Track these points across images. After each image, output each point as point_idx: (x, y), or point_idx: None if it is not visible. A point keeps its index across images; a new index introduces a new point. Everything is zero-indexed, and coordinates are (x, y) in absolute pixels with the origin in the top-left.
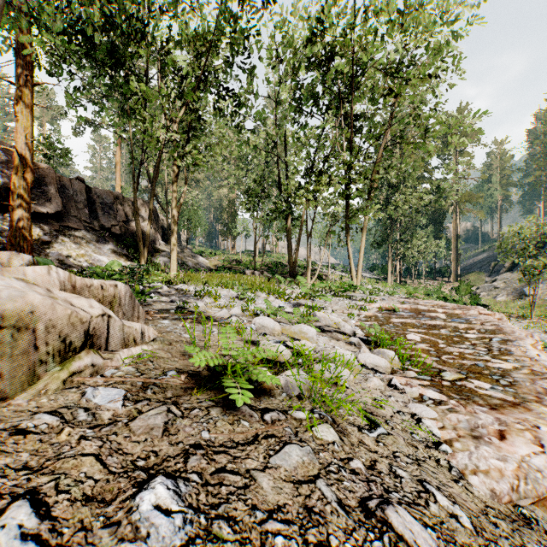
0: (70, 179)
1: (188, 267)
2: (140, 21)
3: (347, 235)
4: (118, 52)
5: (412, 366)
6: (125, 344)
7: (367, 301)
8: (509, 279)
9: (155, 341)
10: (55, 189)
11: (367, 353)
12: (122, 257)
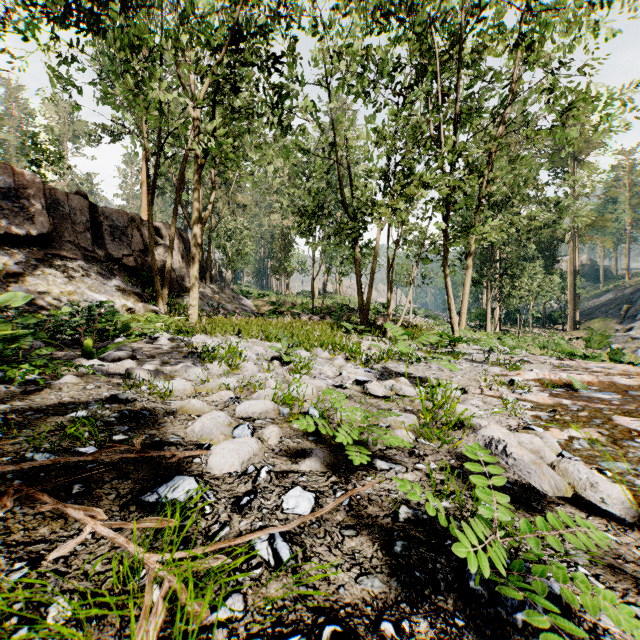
0: (67, 194)
1: (226, 311)
2: None
3: (445, 264)
4: None
5: None
6: None
7: (498, 364)
8: None
9: None
10: (43, 204)
11: None
12: (132, 297)
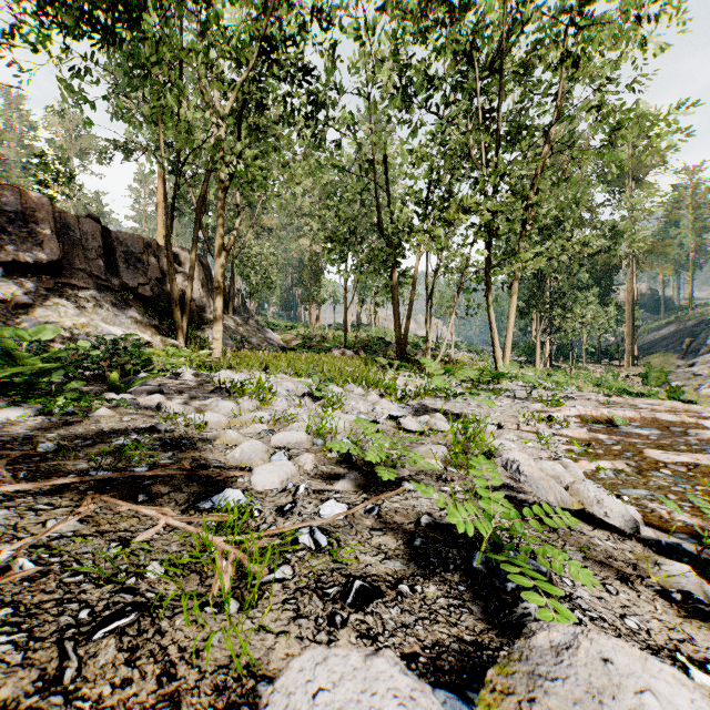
0: (77, 217)
1: (251, 345)
2: None
3: (488, 294)
4: None
5: None
6: None
7: (540, 400)
8: None
9: None
10: (52, 229)
11: None
12: (149, 330)
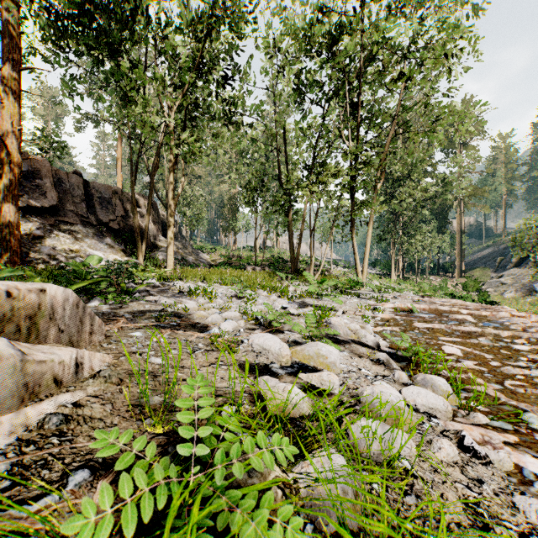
0: (67, 173)
1: (188, 263)
2: (134, 2)
3: (352, 229)
4: (111, 36)
5: (482, 407)
6: (29, 394)
7: (377, 299)
8: (517, 275)
9: (96, 377)
10: (51, 182)
11: (414, 387)
12: (119, 253)
